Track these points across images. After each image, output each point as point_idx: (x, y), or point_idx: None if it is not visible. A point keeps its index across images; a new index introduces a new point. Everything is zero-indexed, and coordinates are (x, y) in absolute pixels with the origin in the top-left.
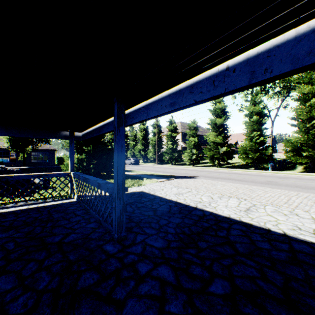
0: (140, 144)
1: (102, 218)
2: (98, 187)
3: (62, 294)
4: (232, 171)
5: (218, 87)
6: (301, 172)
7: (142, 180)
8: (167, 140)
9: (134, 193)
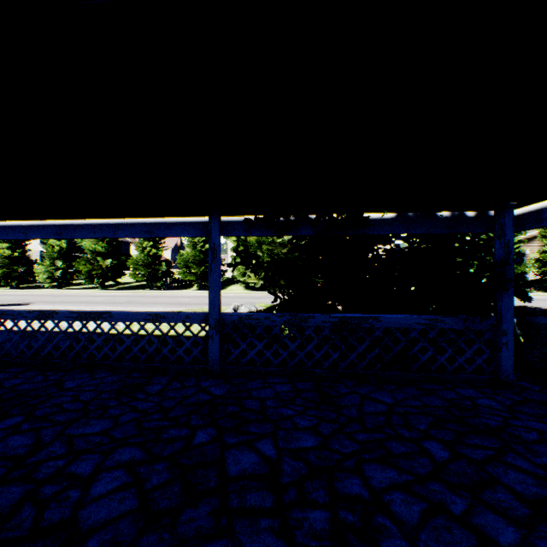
0: None
1: None
2: None
3: None
4: (112, 293)
5: None
6: (196, 290)
7: None
8: None
9: None
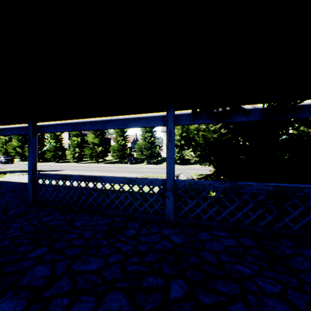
0: (16, 140)
1: None
2: None
3: None
4: (102, 165)
5: (12, 132)
6: (145, 164)
7: (5, 174)
8: (50, 138)
9: None
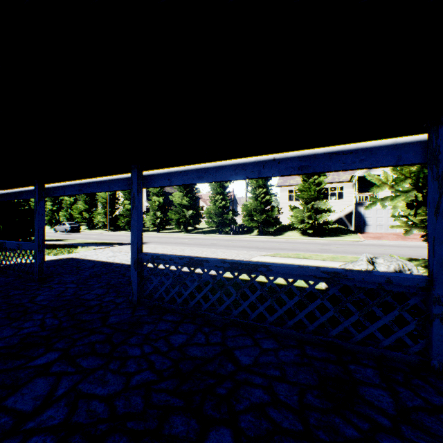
0: (83, 202)
1: (22, 273)
2: (18, 247)
3: (0, 296)
4: (194, 236)
5: (99, 188)
6: (256, 235)
7: (77, 248)
8: (124, 198)
9: (61, 259)
